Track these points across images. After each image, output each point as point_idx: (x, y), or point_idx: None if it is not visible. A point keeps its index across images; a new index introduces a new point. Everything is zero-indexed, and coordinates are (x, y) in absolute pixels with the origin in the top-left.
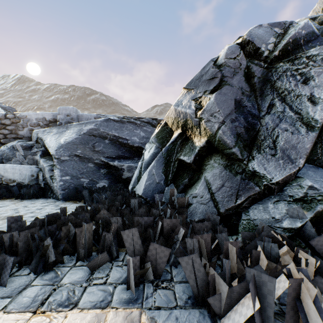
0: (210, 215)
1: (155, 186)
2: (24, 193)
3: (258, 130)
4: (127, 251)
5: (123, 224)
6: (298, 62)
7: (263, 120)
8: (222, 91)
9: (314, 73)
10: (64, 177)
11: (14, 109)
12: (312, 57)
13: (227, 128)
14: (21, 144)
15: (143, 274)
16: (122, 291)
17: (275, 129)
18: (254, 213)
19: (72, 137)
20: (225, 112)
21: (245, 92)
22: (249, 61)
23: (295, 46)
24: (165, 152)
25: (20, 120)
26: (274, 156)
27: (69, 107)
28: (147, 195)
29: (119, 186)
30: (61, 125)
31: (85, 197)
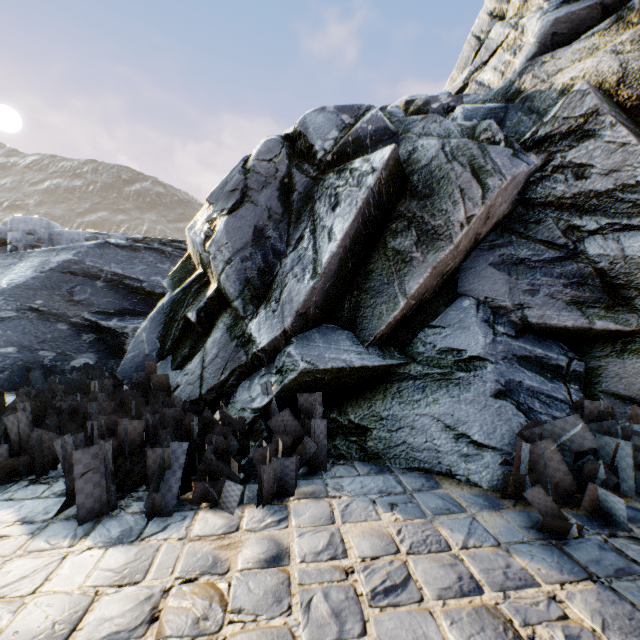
0: (175, 397)
1: (142, 360)
2: None
3: (277, 275)
4: (13, 444)
5: (41, 415)
6: (343, 175)
7: (285, 260)
8: (240, 213)
9: (345, 196)
10: (5, 349)
11: None
12: (353, 172)
13: (234, 271)
14: None
15: (20, 470)
16: None
17: (289, 274)
18: (240, 392)
19: (27, 276)
20: (236, 246)
21: (275, 215)
22: (295, 166)
23: (358, 147)
24: (169, 304)
25: None
26: (274, 312)
27: (34, 218)
28: (126, 374)
29: (110, 363)
30: (12, 253)
31: (34, 382)
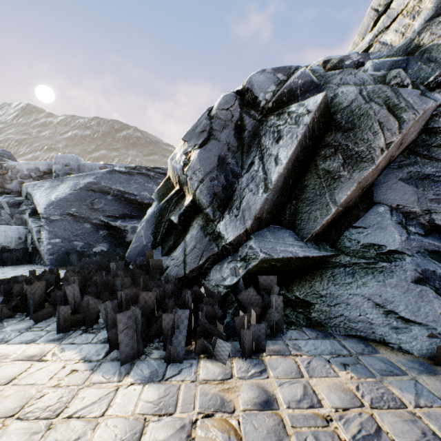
0: (169, 276)
1: (142, 249)
2: (6, 258)
3: (235, 190)
4: (70, 305)
5: (84, 285)
6: (282, 117)
7: (241, 179)
8: (208, 147)
9: (286, 132)
10: (54, 240)
11: (10, 154)
12: (291, 114)
13: (205, 188)
14: (7, 201)
15: (76, 322)
16: (52, 334)
17: (245, 189)
18: (213, 273)
19: (66, 193)
20: (206, 170)
21: (232, 147)
22: (245, 112)
23: (291, 96)
24: (158, 211)
25: (8, 171)
26: (236, 217)
27: (68, 155)
28: (132, 258)
29: (117, 250)
30: (56, 178)
31: (72, 262)
